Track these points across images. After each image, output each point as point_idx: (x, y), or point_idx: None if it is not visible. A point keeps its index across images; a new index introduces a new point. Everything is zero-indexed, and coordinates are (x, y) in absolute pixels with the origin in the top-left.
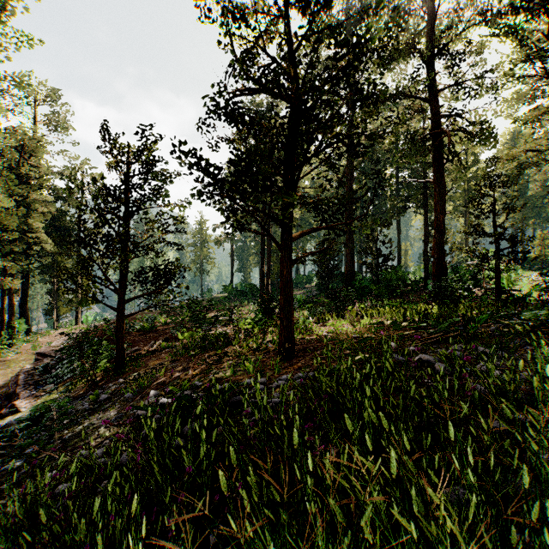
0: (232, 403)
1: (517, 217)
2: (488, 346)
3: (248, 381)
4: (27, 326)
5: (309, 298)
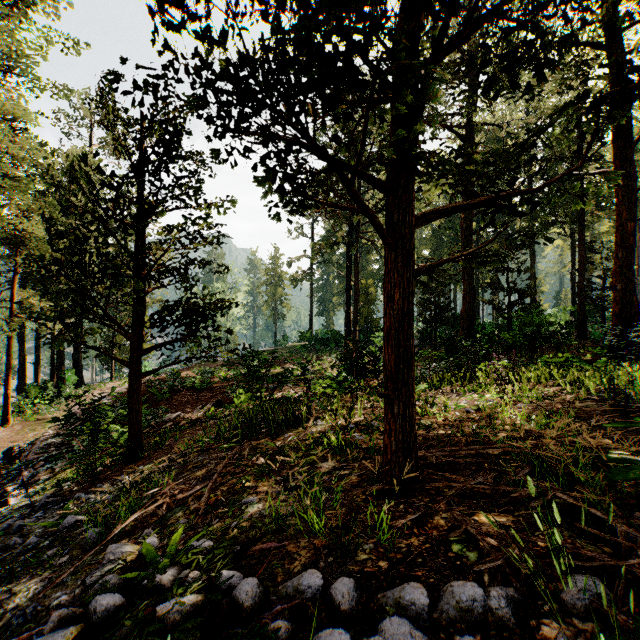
0: None
1: None
2: None
3: (306, 582)
4: (80, 377)
5: None
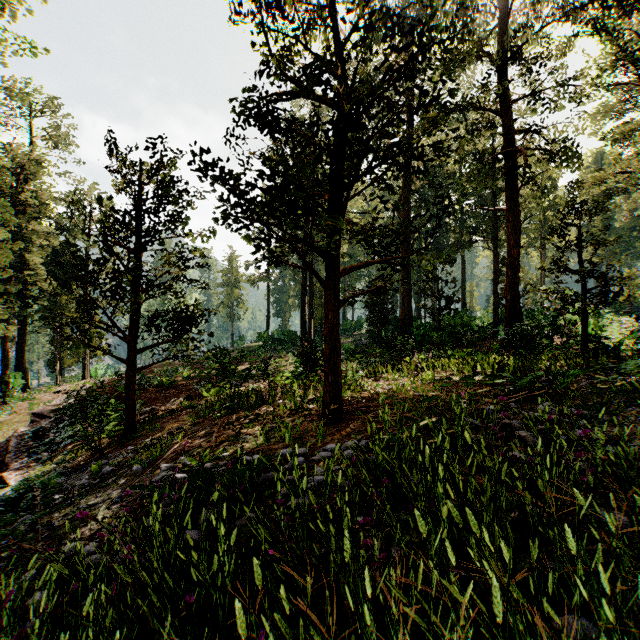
0: (264, 481)
1: (601, 253)
2: (586, 407)
3: (284, 451)
4: (25, 381)
5: (358, 348)
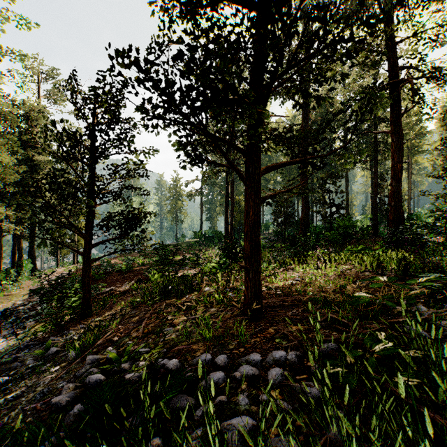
0: (174, 409)
1: None
2: None
3: (203, 358)
4: (34, 265)
5: (267, 243)
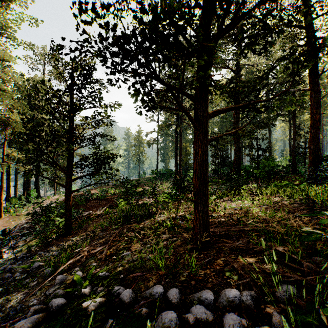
0: None
1: None
2: None
3: (155, 290)
4: (38, 193)
5: None
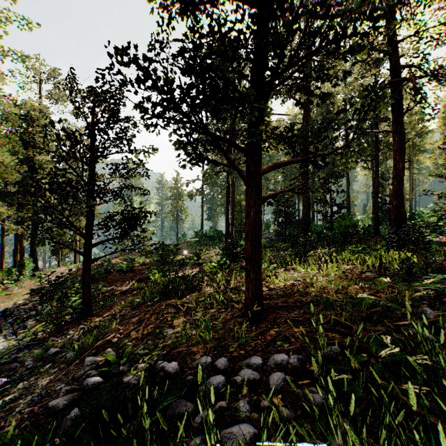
0: (173, 415)
1: None
2: None
3: (202, 361)
4: (36, 264)
5: (268, 243)
